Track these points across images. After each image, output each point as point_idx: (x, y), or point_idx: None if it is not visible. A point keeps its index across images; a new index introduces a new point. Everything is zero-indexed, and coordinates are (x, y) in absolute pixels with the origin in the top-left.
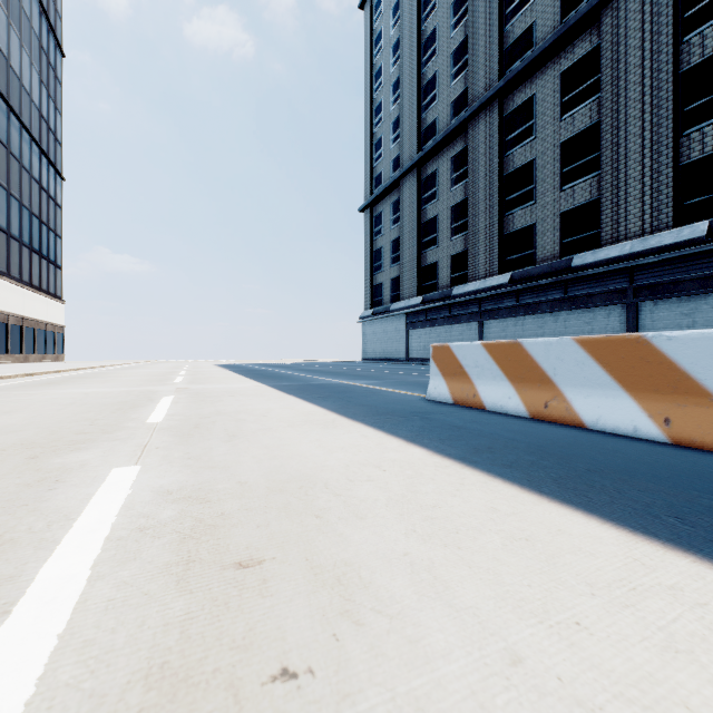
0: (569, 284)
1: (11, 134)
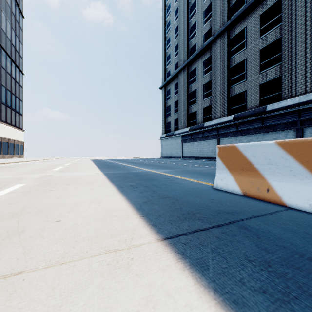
0: (265, 119)
1: None
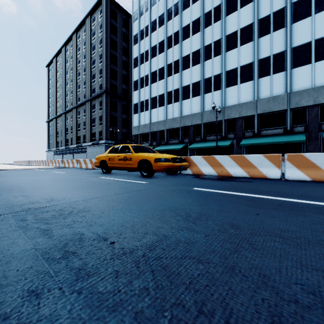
0: (70, 150)
1: None
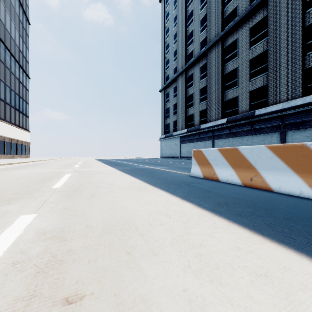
0: (254, 123)
1: (6, 58)
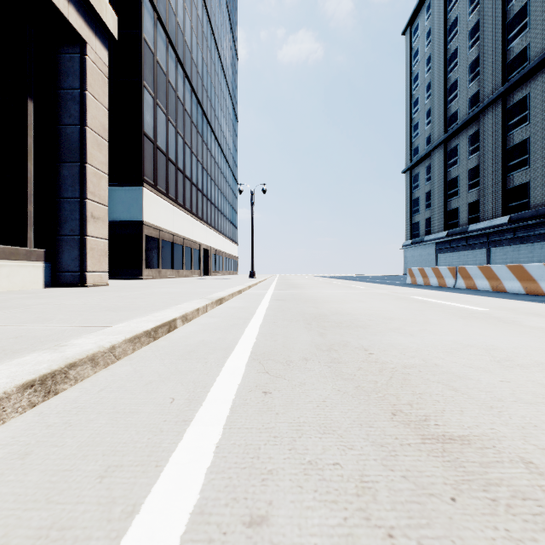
0: None
1: (226, 172)
